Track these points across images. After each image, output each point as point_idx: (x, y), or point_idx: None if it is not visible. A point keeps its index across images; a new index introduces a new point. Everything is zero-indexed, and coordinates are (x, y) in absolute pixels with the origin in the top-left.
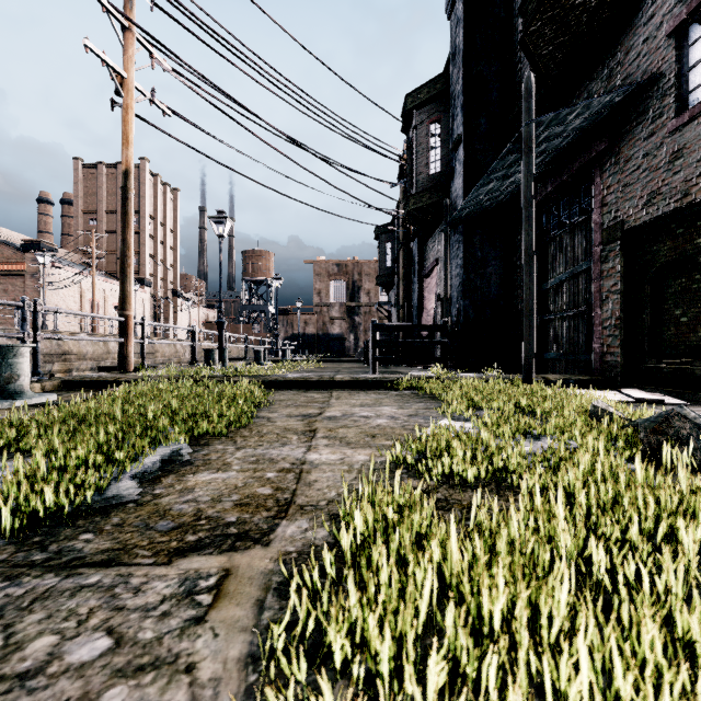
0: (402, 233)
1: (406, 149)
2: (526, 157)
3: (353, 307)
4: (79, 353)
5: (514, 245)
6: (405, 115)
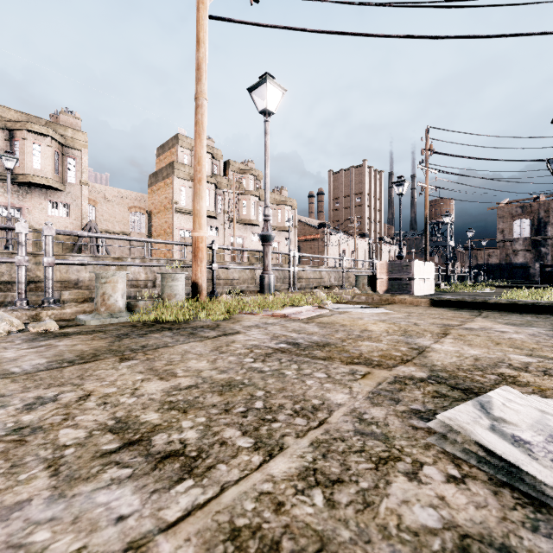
0: None
1: None
2: None
3: (538, 240)
4: (353, 277)
5: None
6: None
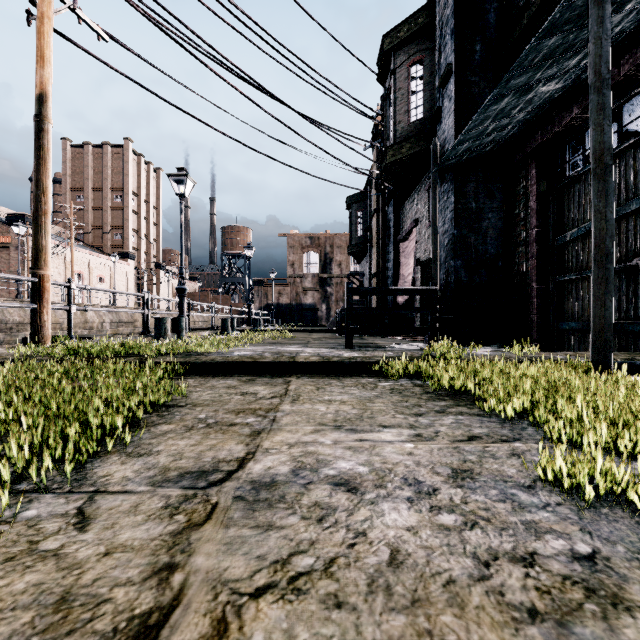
0: (375, 199)
1: (383, 100)
2: (599, 8)
3: (325, 278)
4: (55, 322)
5: (515, 194)
6: (382, 59)
